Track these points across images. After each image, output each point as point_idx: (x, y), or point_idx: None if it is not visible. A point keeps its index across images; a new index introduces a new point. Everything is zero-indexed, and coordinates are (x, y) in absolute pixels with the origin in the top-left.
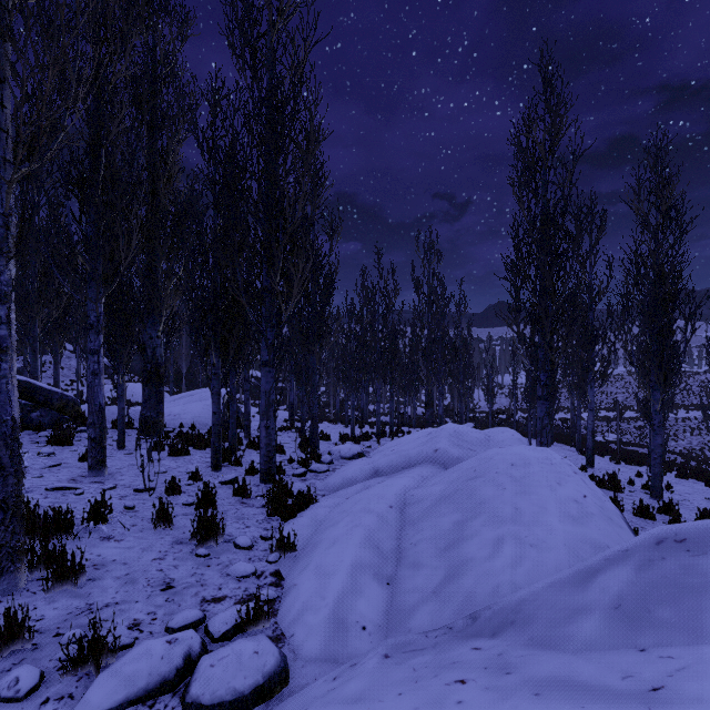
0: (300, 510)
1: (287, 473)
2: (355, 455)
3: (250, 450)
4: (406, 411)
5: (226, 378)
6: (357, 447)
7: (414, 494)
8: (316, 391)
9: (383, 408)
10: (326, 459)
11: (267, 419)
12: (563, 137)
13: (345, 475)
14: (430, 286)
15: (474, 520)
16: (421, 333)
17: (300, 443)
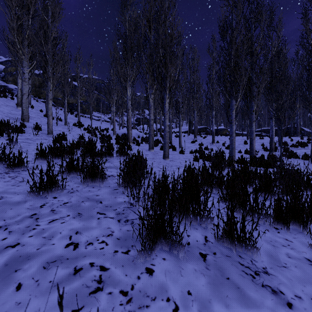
0: None
1: None
2: None
3: None
4: None
5: None
6: None
7: None
8: None
9: None
10: None
11: None
12: None
13: None
14: None
15: None
16: None
17: None
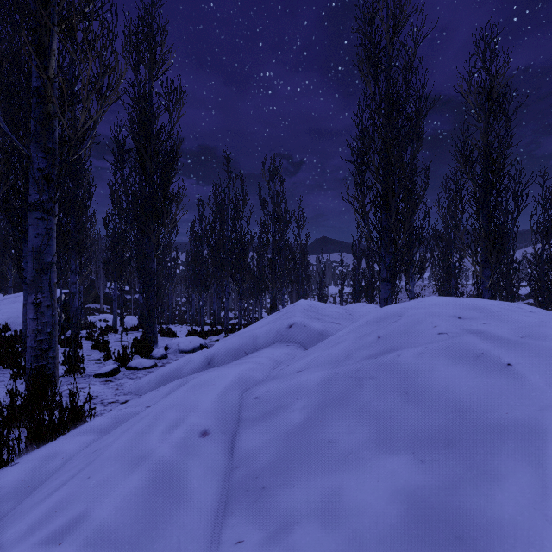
0: (40, 442)
1: (91, 372)
2: (197, 348)
3: (62, 349)
4: (254, 315)
5: (18, 255)
6: (200, 339)
7: (261, 394)
8: (153, 279)
9: (235, 314)
10: (157, 353)
11: (37, 292)
12: (404, 25)
13: (165, 369)
14: (275, 205)
15: (490, 493)
16: (266, 245)
17: (135, 338)
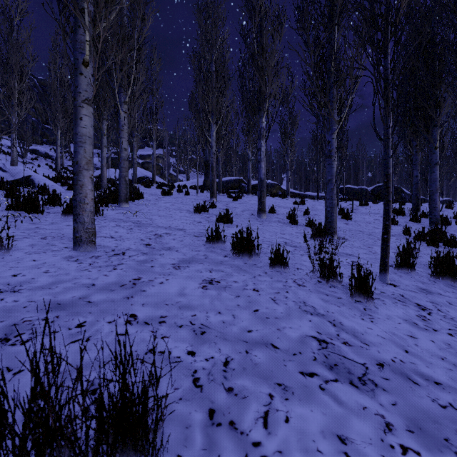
0: None
1: None
2: None
3: None
4: None
5: None
6: None
7: None
8: None
9: None
10: None
11: None
12: None
13: None
14: None
15: None
16: None
17: None
